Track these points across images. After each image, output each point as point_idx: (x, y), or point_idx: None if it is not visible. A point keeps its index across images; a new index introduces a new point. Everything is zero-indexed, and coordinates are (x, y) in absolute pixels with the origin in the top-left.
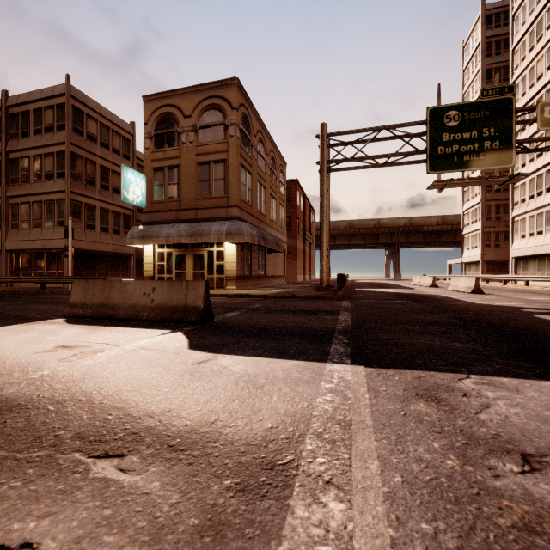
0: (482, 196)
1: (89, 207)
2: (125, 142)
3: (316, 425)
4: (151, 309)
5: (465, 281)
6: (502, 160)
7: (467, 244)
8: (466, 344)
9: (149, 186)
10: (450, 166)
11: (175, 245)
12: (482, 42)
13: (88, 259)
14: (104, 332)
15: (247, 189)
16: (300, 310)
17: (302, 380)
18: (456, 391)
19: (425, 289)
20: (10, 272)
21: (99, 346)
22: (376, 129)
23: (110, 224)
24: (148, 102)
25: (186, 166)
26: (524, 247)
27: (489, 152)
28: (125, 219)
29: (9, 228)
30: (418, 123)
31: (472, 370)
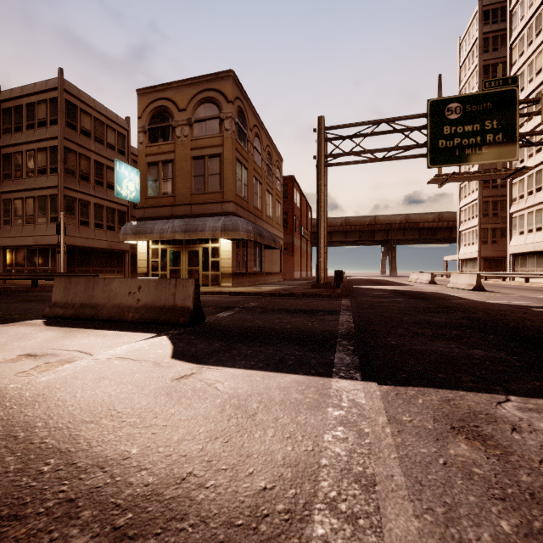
0: (479, 192)
1: (83, 203)
2: (120, 137)
3: (327, 485)
4: (137, 310)
5: (465, 278)
6: (505, 153)
7: (463, 241)
8: (488, 351)
9: (143, 182)
10: (452, 160)
11: (170, 241)
12: (479, 38)
13: (82, 255)
14: (81, 336)
15: (243, 184)
16: (298, 310)
17: (303, 404)
18: (501, 422)
19: (424, 286)
20: (3, 269)
21: (69, 355)
22: (375, 122)
23: (104, 220)
24: (142, 96)
25: (181, 160)
26: (523, 244)
27: (492, 145)
28: (119, 215)
29: (1, 224)
30: (418, 116)
31: (509, 389)
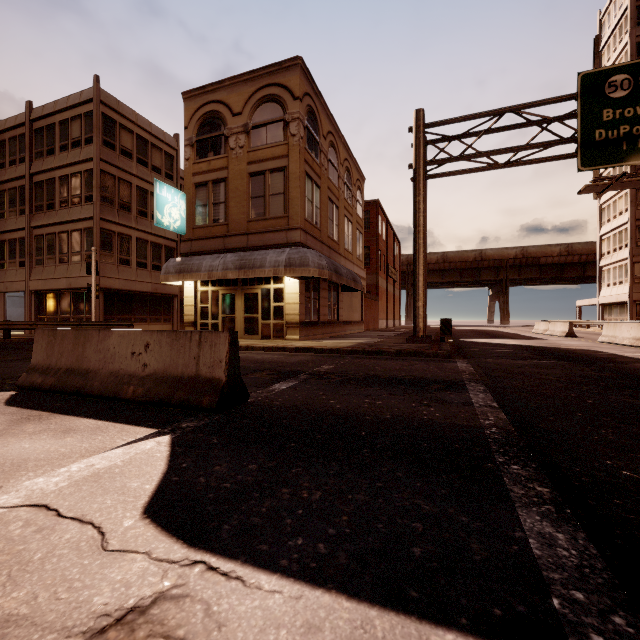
0: (631, 214)
1: (123, 237)
2: (168, 158)
3: None
4: (141, 381)
5: (630, 329)
6: None
7: (606, 279)
8: None
9: (189, 208)
10: (615, 157)
11: (222, 282)
12: (631, 6)
13: (122, 300)
14: (31, 430)
15: (315, 207)
16: (395, 379)
17: None
18: None
19: (561, 340)
20: (35, 317)
21: None
22: (497, 112)
23: (149, 259)
24: (188, 100)
25: (236, 178)
26: None
27: None
28: (167, 252)
29: (33, 264)
30: (561, 98)
31: None
